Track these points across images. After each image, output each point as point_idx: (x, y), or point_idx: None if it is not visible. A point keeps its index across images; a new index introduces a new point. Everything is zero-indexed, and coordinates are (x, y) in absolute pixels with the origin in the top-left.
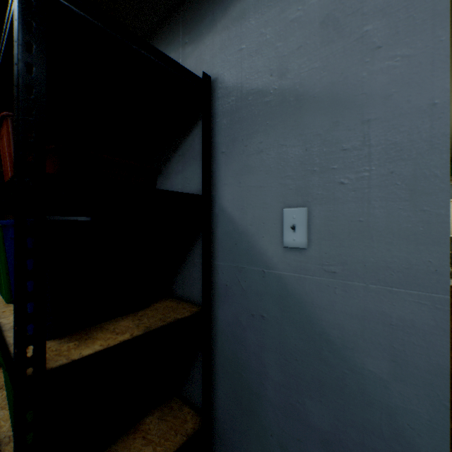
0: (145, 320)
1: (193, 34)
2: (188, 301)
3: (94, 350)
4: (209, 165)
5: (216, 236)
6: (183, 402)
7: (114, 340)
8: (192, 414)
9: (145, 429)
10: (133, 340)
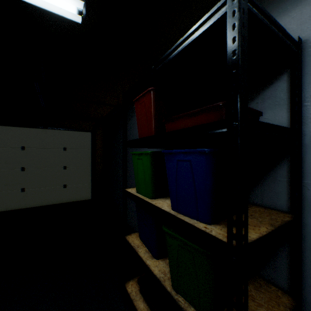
0: (259, 219)
1: (274, 12)
2: (271, 208)
3: (256, 235)
4: (300, 107)
5: (305, 161)
6: (266, 281)
7: (260, 230)
8: (280, 292)
9: (249, 294)
10: (272, 232)
